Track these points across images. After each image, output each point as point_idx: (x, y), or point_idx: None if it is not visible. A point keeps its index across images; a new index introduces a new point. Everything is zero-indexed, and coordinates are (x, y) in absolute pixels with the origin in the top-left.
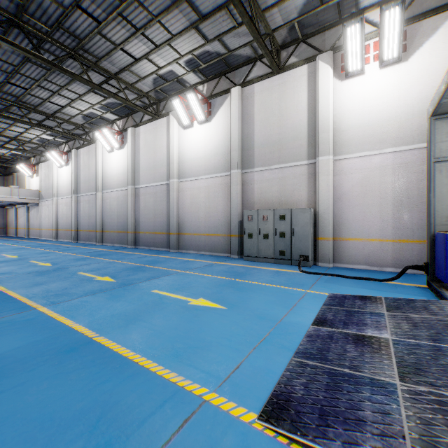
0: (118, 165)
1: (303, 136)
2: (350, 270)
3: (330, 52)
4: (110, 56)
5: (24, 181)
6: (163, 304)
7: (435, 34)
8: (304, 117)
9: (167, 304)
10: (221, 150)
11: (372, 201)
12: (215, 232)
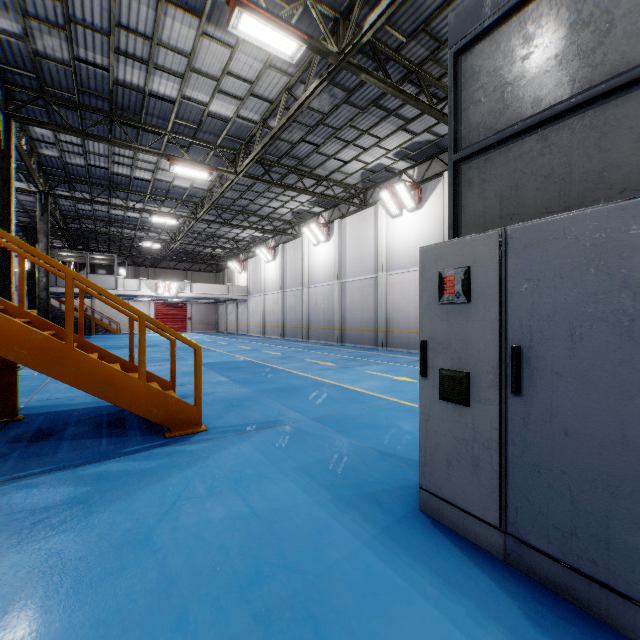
0: (324, 259)
1: None
2: None
3: None
4: (323, 165)
5: (233, 277)
6: (375, 377)
7: None
8: None
9: (378, 378)
10: (433, 239)
11: None
12: None
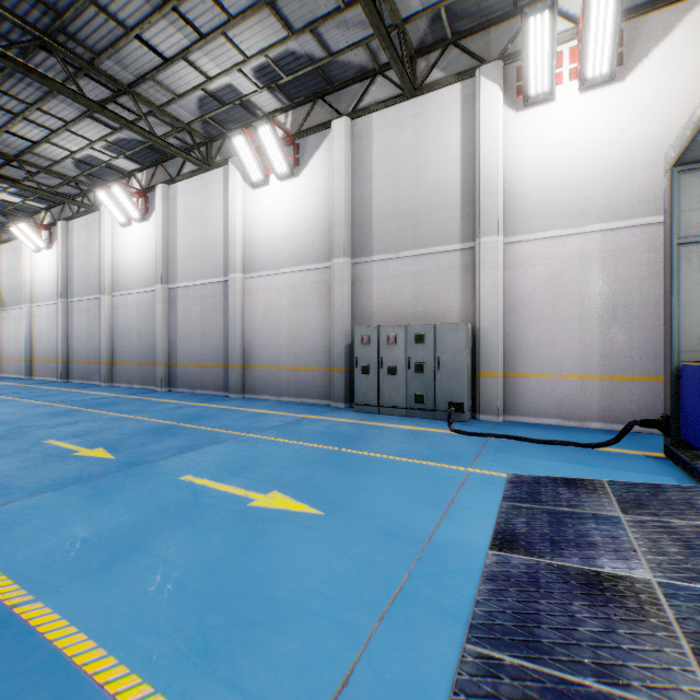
0: (139, 249)
1: (454, 202)
2: (532, 427)
3: (499, 63)
4: (117, 50)
5: None
6: (197, 507)
7: (668, 38)
8: (455, 170)
9: (206, 508)
10: (317, 224)
11: (567, 311)
12: (306, 364)
